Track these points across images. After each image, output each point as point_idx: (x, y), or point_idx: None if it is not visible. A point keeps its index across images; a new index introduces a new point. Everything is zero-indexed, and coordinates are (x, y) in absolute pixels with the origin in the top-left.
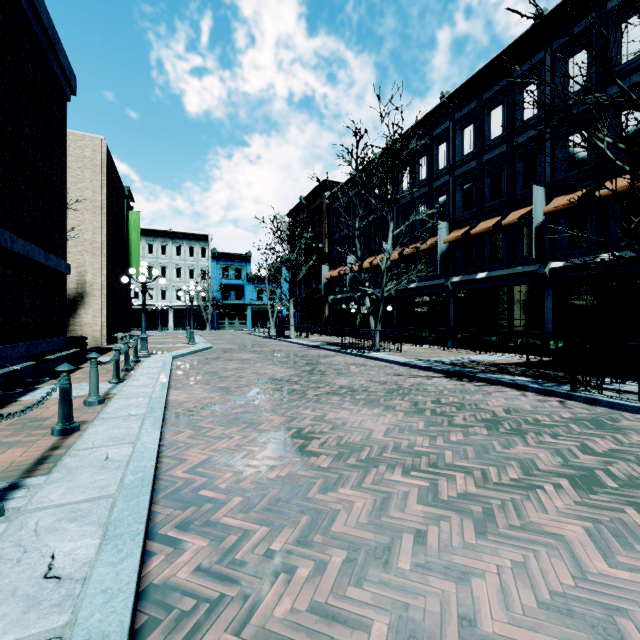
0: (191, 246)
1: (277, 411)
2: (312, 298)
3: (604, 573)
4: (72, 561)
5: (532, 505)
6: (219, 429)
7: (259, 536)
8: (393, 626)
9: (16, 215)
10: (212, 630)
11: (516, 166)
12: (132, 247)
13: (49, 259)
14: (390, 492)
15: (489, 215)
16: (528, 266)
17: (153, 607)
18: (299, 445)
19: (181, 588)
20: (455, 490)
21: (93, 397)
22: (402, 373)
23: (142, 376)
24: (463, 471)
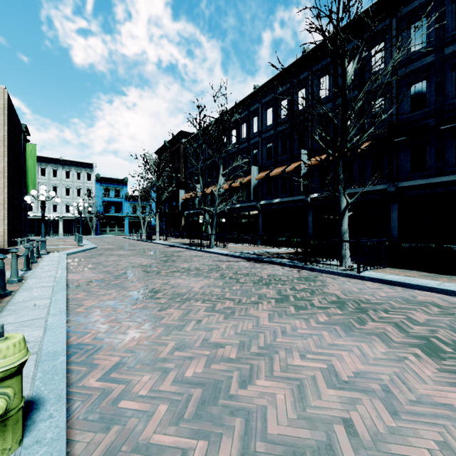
0: (78, 171)
1: (140, 281)
2: (173, 212)
3: (265, 324)
4: (31, 337)
5: (253, 308)
6: (103, 291)
7: (124, 327)
8: (177, 344)
9: None
10: (102, 352)
11: (294, 136)
12: (28, 171)
13: None
14: (192, 309)
15: (280, 164)
16: (300, 196)
17: (74, 349)
18: (151, 295)
19: (87, 344)
20: (223, 306)
21: (14, 277)
22: (223, 260)
23: (45, 266)
24: (231, 300)
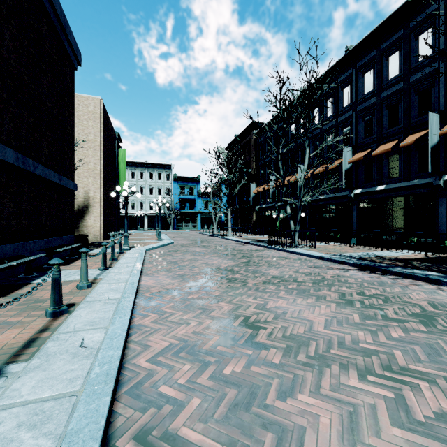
0: (160, 172)
1: (225, 298)
2: (243, 207)
3: None
4: None
5: None
6: (178, 314)
7: None
8: None
9: (38, 148)
10: None
11: (411, 99)
12: (120, 173)
13: (62, 180)
14: (354, 403)
15: (387, 140)
16: (423, 179)
17: None
18: (248, 335)
19: None
20: (428, 406)
21: (83, 282)
22: (321, 265)
23: (123, 264)
24: (424, 378)
